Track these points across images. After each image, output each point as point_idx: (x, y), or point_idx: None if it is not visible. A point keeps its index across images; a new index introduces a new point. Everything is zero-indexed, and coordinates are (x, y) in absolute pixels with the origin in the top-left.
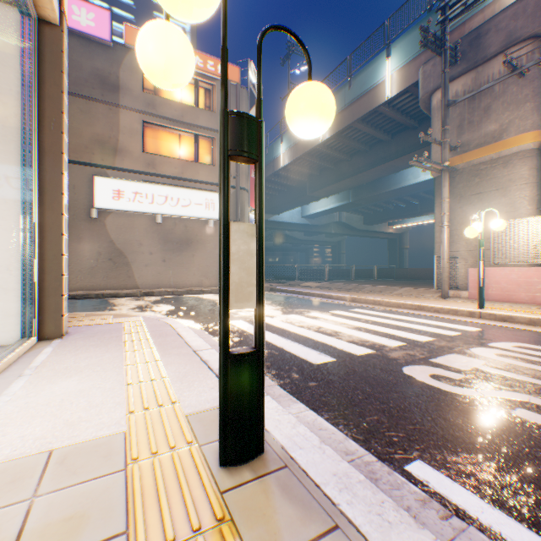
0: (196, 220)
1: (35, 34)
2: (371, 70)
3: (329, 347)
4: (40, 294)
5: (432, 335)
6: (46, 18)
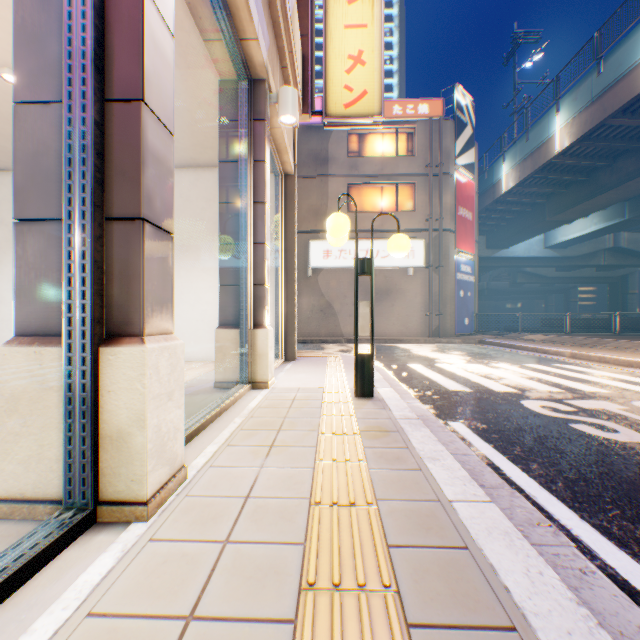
0: (395, 269)
1: (282, 185)
2: (631, 43)
3: (476, 385)
4: (285, 334)
5: (613, 389)
6: (287, 173)
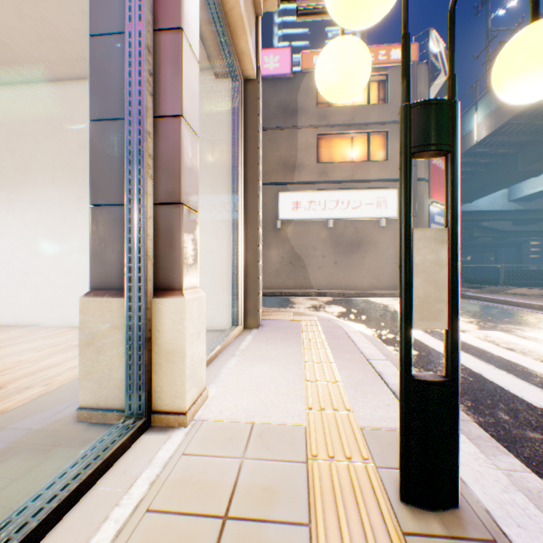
0: (366, 220)
1: (241, 93)
2: None
3: None
4: (244, 293)
5: None
6: (247, 77)
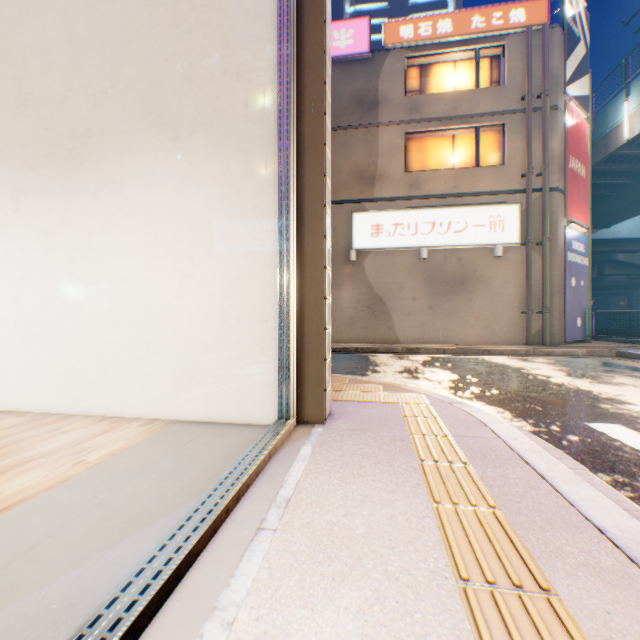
0: (473, 249)
1: None
2: None
3: None
4: (298, 356)
5: None
6: None
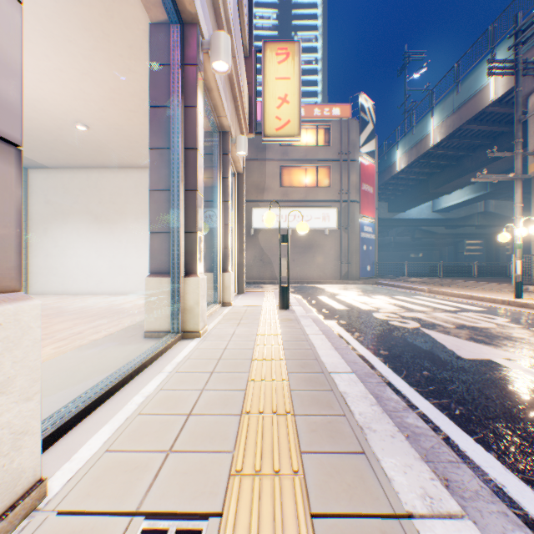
0: (315, 230)
1: (236, 180)
2: (476, 75)
3: (354, 306)
4: (237, 277)
5: (432, 308)
6: (239, 172)
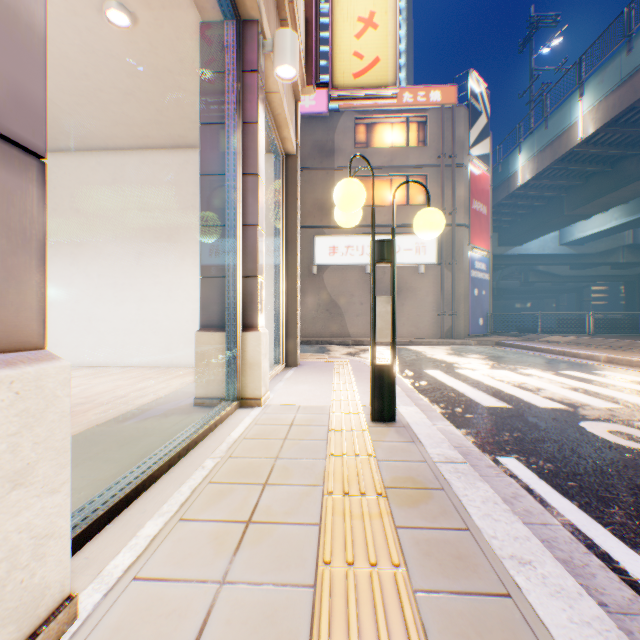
0: (405, 266)
1: (283, 167)
2: None
3: (513, 398)
4: (285, 336)
5: None
6: (288, 153)
